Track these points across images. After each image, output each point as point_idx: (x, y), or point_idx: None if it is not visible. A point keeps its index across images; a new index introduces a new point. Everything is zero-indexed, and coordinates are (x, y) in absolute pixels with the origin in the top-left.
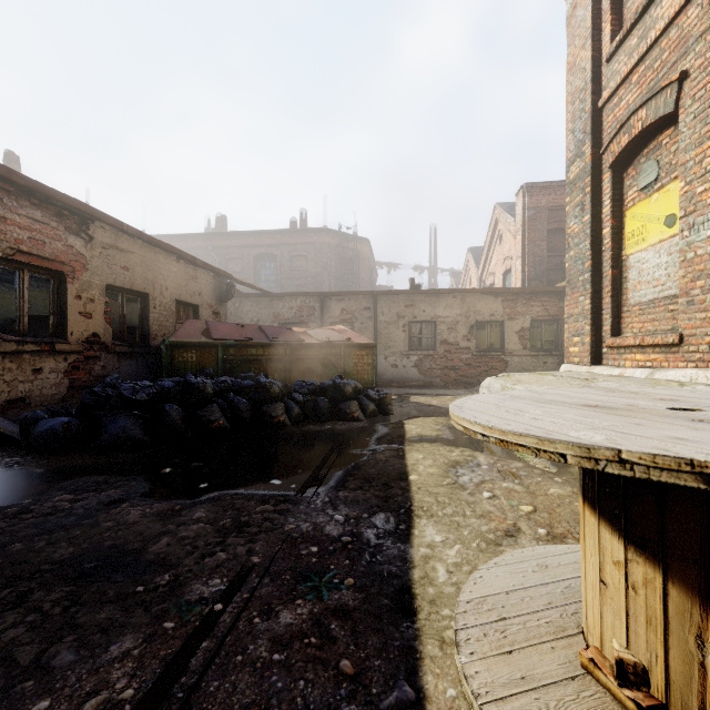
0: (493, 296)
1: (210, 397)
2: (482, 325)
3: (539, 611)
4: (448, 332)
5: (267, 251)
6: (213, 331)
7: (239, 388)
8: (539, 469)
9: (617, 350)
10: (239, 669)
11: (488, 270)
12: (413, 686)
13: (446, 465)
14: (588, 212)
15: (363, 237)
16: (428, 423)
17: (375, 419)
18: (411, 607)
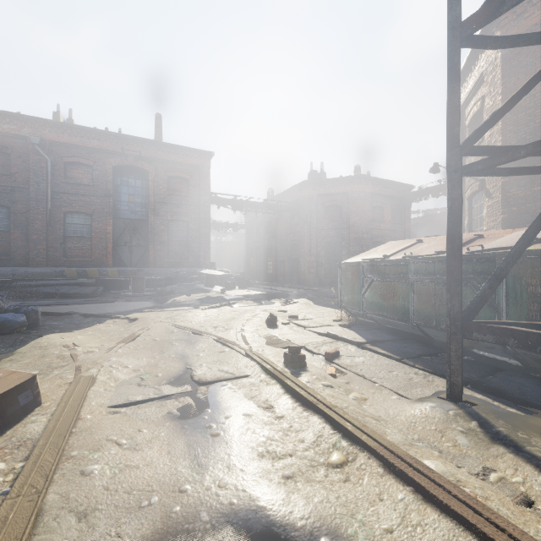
0: None
1: None
2: None
3: None
4: None
5: None
6: None
7: None
8: None
9: None
10: None
11: None
12: None
13: None
14: None
15: None
16: None
17: None
18: None
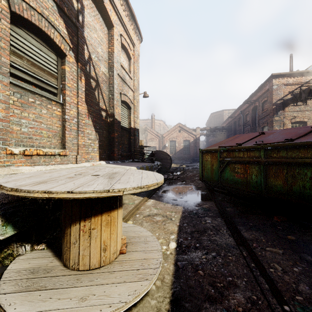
0: None
1: None
2: None
3: (119, 270)
4: None
5: None
6: None
7: None
8: None
9: None
10: (242, 276)
11: None
12: (177, 268)
13: None
14: None
15: None
16: None
17: None
18: (172, 308)
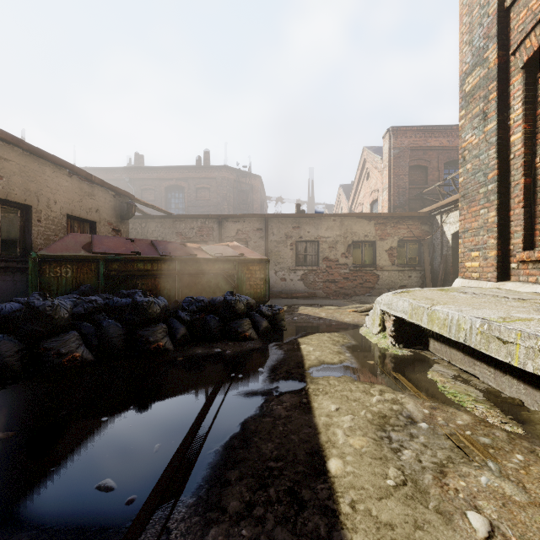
0: (366, 220)
1: (63, 323)
2: (357, 244)
3: None
4: (329, 250)
5: (176, 183)
6: (96, 244)
7: (113, 308)
8: (498, 428)
9: (534, 264)
10: None
11: (357, 201)
12: None
13: (372, 425)
14: (493, 119)
15: (256, 174)
16: (325, 342)
17: (268, 337)
18: None
